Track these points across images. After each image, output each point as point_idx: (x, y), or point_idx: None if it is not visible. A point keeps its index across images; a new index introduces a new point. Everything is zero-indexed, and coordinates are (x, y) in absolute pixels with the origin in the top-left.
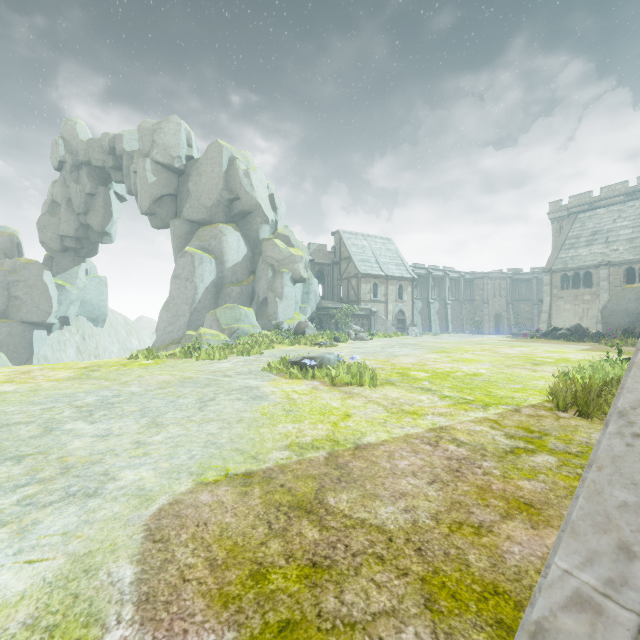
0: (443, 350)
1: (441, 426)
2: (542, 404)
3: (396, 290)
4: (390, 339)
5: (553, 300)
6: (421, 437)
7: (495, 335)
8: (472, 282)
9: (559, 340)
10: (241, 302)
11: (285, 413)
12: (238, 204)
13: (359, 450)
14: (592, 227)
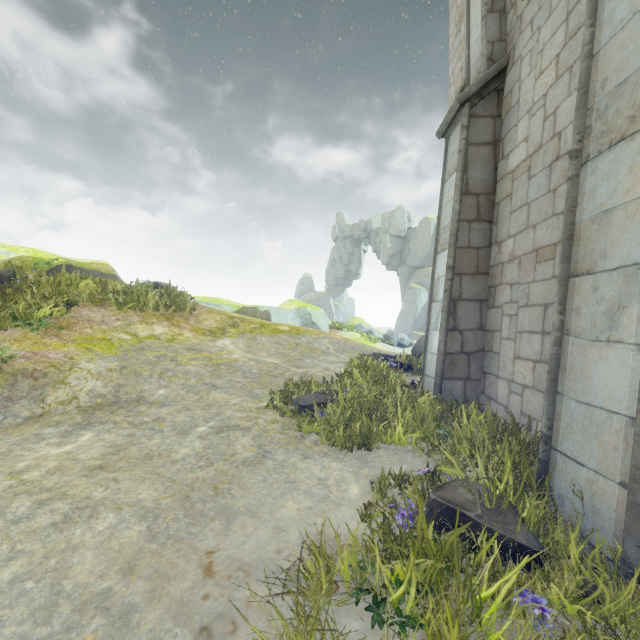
0: None
1: None
2: None
3: None
4: None
5: None
6: None
7: None
8: None
9: None
10: None
11: None
12: None
13: None
14: None
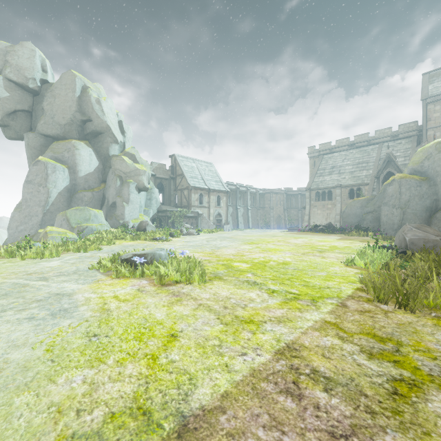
0: (252, 242)
1: (287, 343)
2: (357, 294)
3: (216, 199)
4: (212, 234)
5: (311, 208)
6: (272, 374)
7: (278, 230)
8: (264, 195)
9: (319, 233)
10: (93, 205)
11: (85, 342)
12: (90, 125)
13: (185, 440)
14: (331, 164)
